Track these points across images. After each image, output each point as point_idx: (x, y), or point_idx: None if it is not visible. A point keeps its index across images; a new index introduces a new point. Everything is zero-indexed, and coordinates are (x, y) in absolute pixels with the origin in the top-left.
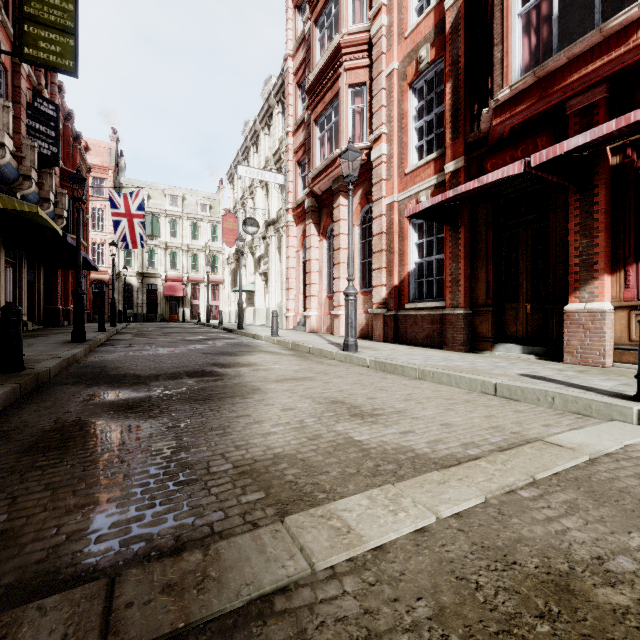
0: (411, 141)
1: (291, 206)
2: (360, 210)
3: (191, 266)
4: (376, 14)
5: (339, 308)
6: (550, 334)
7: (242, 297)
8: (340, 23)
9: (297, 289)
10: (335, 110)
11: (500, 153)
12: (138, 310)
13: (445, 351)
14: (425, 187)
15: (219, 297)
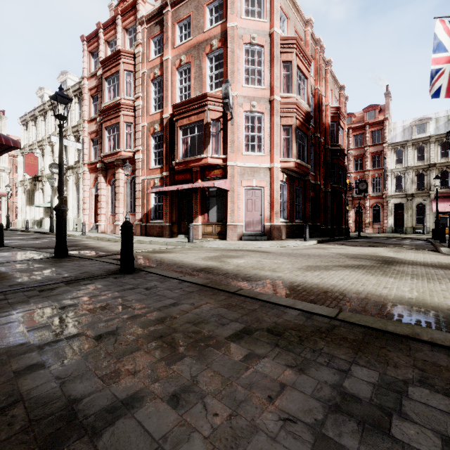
0: (152, 157)
1: (87, 162)
2: (130, 176)
3: None
4: (137, 98)
5: (119, 221)
6: None
7: (39, 210)
8: (120, 92)
9: (91, 209)
10: (117, 128)
11: (179, 175)
12: None
13: (163, 238)
14: (157, 177)
15: (1, 207)
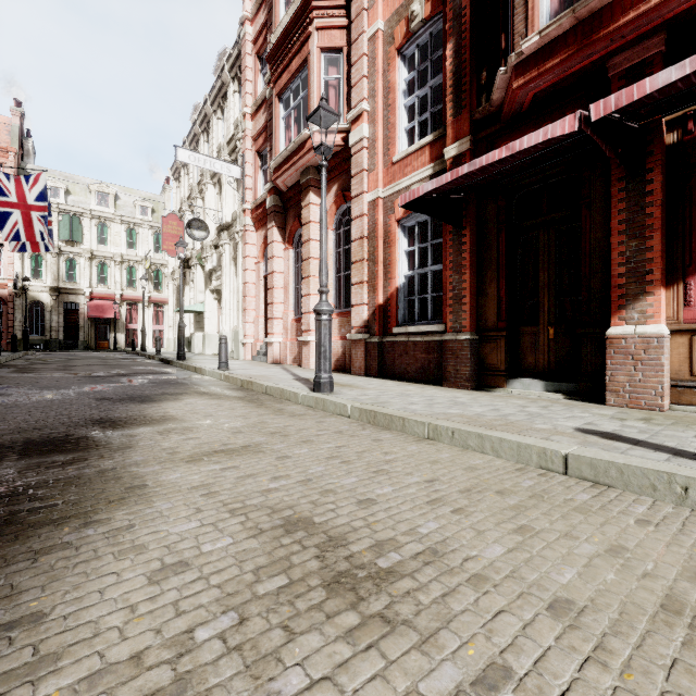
0: (400, 121)
1: (249, 206)
2: (335, 211)
3: (126, 281)
4: None
5: (309, 333)
6: (583, 366)
7: (190, 320)
8: None
9: (257, 310)
10: (304, 82)
11: (517, 132)
12: (51, 335)
13: (446, 388)
14: (418, 179)
15: (164, 320)
